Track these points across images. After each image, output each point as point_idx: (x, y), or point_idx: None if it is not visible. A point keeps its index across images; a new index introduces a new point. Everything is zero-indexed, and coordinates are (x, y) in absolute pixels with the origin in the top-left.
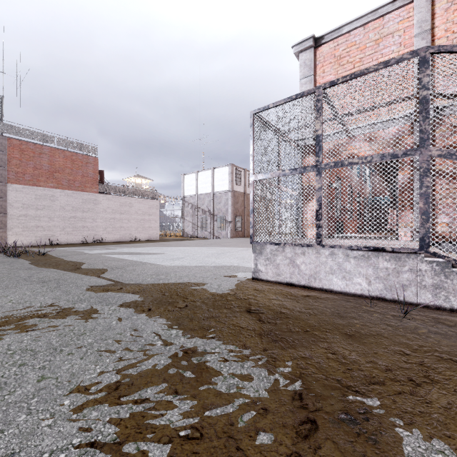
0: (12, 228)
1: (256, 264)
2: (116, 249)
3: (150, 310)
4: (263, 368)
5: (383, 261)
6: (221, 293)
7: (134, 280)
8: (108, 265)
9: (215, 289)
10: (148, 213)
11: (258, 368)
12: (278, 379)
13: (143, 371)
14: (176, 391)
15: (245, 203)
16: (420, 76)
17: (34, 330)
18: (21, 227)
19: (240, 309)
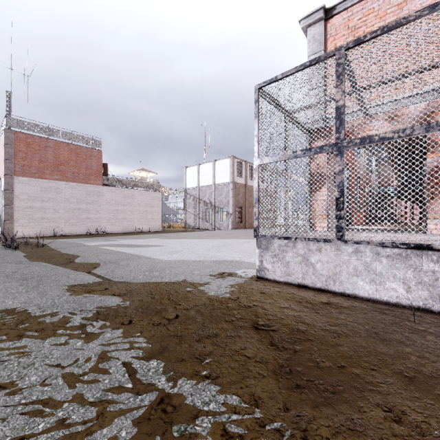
0: (18, 220)
1: (262, 261)
2: (116, 241)
3: (130, 323)
4: None
5: (428, 262)
6: (221, 297)
7: (125, 277)
8: (102, 259)
9: (213, 292)
10: (150, 204)
11: None
12: None
13: None
14: None
15: (247, 195)
16: None
17: None
18: (27, 218)
19: (245, 324)
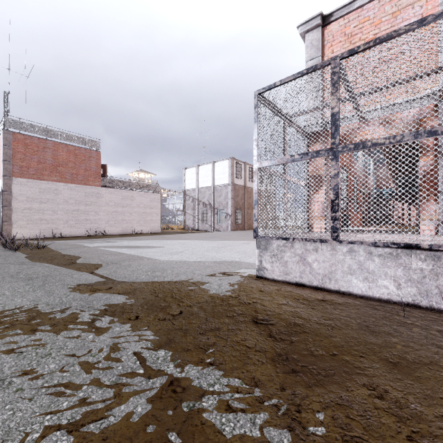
0: (17, 221)
1: (261, 261)
2: (116, 242)
3: (137, 318)
4: (283, 426)
5: (416, 261)
6: (222, 295)
7: (128, 277)
8: (104, 260)
9: (215, 290)
10: (149, 206)
11: (276, 425)
12: None
13: (108, 429)
14: None
15: (246, 197)
16: None
17: None
18: (25, 220)
19: (245, 318)
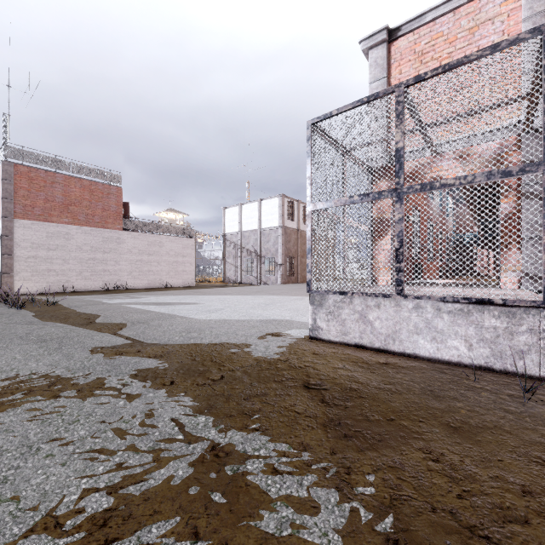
0: (19, 273)
1: (315, 319)
2: (142, 298)
3: (173, 383)
4: (331, 486)
5: (489, 318)
6: (269, 358)
7: (158, 339)
8: (129, 319)
9: (261, 353)
10: (181, 254)
11: (324, 486)
12: (356, 510)
13: (149, 490)
14: (197, 532)
15: (299, 242)
16: (544, 61)
17: (10, 415)
18: (29, 271)
19: (295, 383)
